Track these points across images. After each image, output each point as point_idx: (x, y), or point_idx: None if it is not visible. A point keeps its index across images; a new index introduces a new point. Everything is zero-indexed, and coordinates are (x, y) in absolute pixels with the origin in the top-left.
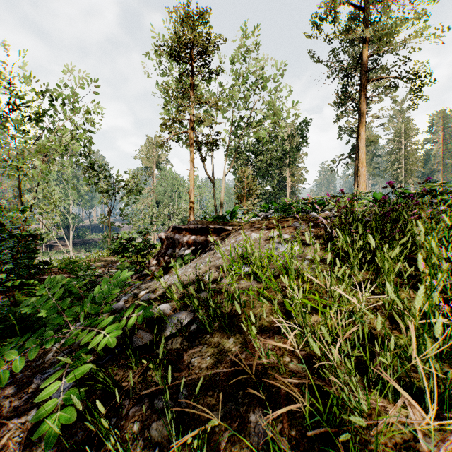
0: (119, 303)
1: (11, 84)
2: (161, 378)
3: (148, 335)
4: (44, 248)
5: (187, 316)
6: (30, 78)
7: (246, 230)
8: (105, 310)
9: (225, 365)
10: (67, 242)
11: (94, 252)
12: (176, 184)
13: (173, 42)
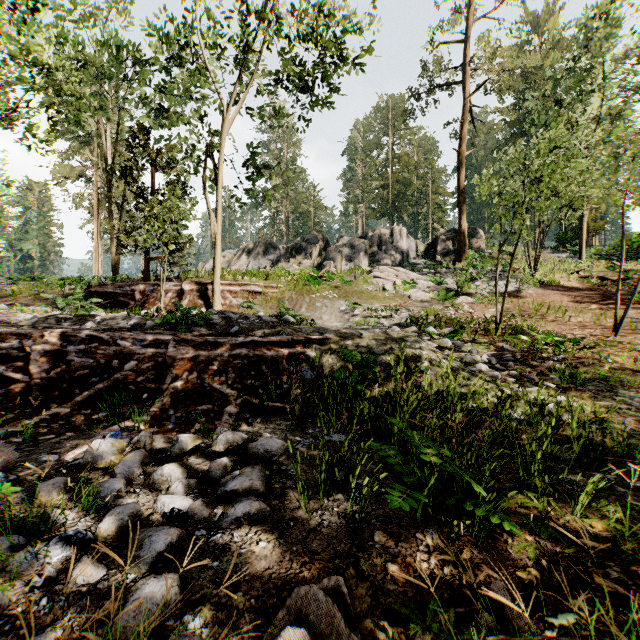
0: None
1: None
2: None
3: None
4: None
5: None
6: None
7: None
8: None
9: None
10: None
11: None
12: None
13: None
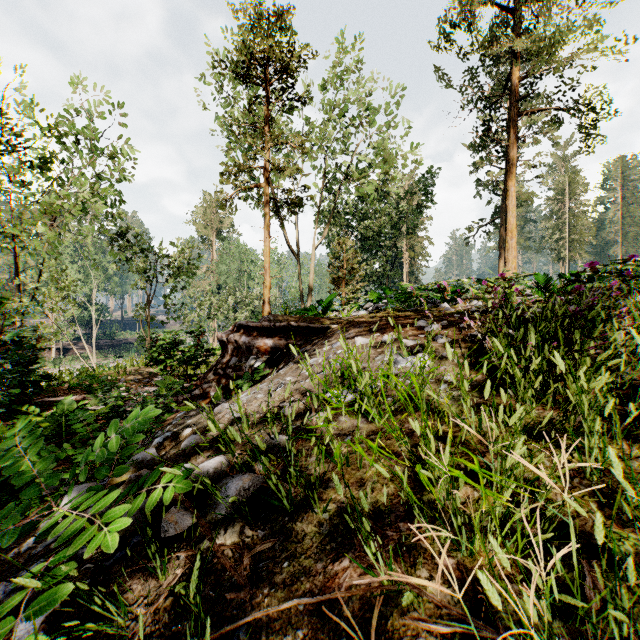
0: (147, 450)
1: (3, 115)
2: (204, 601)
3: (187, 517)
4: (55, 353)
5: (252, 482)
6: (30, 106)
7: (347, 331)
8: (117, 472)
9: (315, 579)
10: (85, 345)
11: (125, 360)
12: (246, 261)
13: (240, 54)
